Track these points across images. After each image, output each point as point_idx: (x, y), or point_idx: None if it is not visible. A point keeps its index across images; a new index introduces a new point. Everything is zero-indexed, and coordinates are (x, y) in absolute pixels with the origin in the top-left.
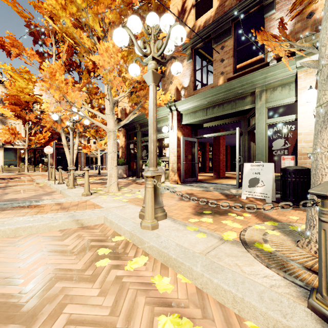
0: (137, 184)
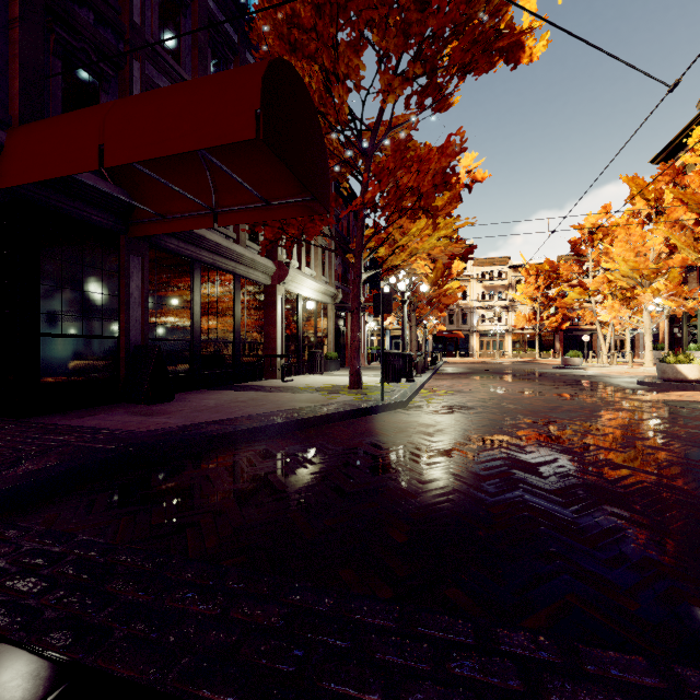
0: None
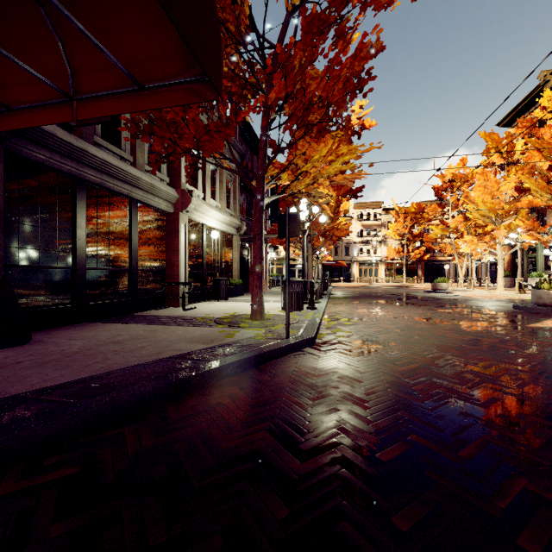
0: None
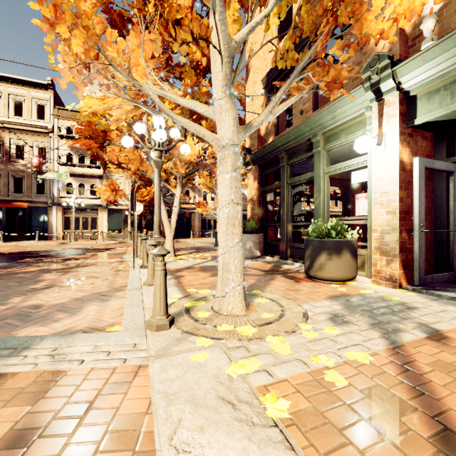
0: (286, 279)
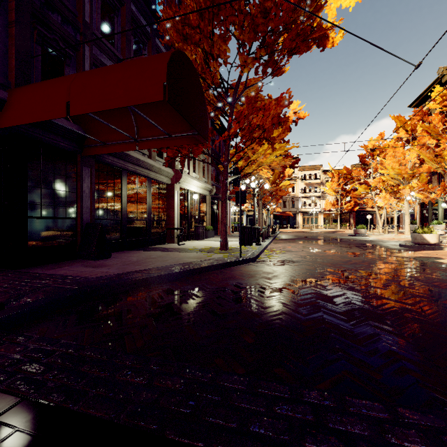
0: None
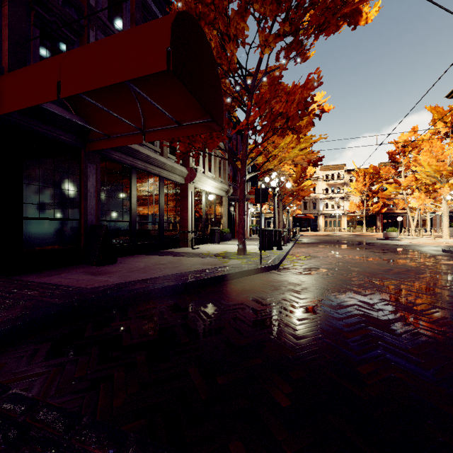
0: None
